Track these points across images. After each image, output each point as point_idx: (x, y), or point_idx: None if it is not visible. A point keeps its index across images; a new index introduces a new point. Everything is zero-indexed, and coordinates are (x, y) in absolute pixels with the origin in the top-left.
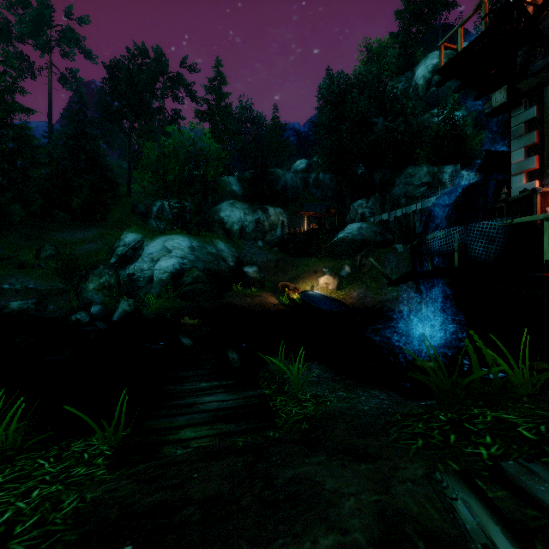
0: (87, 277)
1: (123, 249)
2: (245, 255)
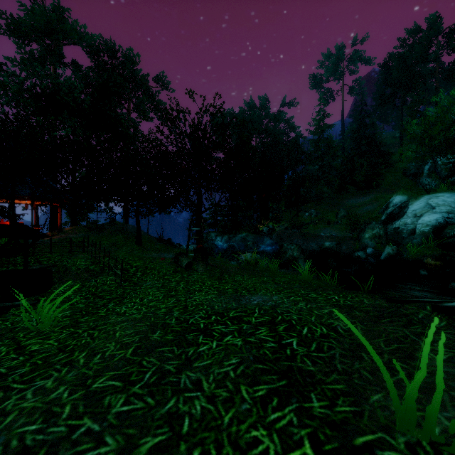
0: (364, 229)
1: (390, 208)
2: None
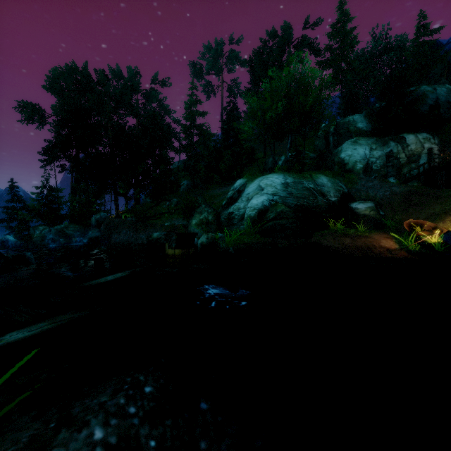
0: (193, 214)
1: (231, 192)
2: (358, 189)
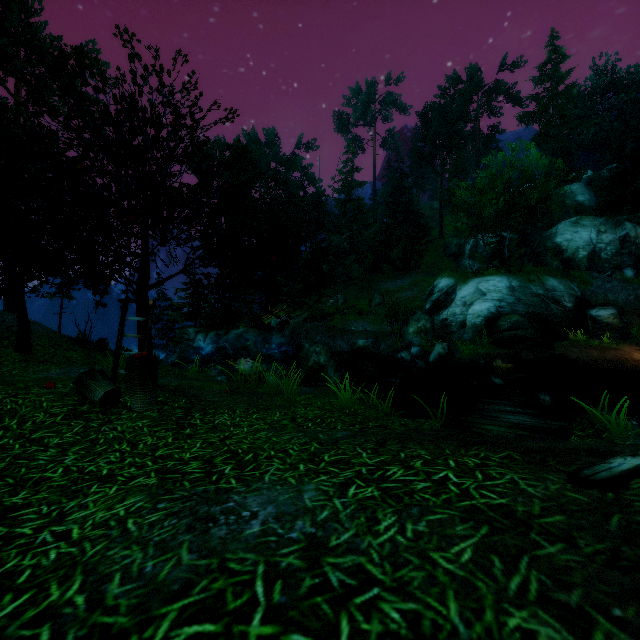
0: (408, 322)
1: (436, 294)
2: (594, 292)
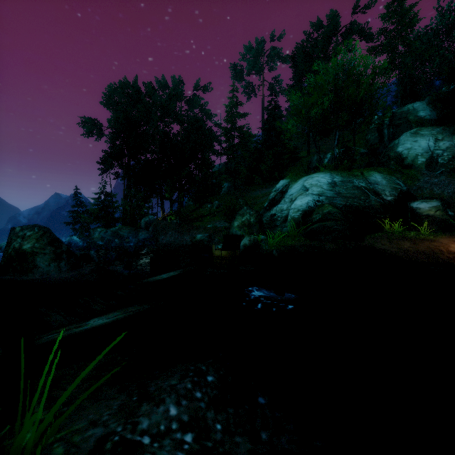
0: (235, 216)
1: (273, 194)
2: (420, 187)
